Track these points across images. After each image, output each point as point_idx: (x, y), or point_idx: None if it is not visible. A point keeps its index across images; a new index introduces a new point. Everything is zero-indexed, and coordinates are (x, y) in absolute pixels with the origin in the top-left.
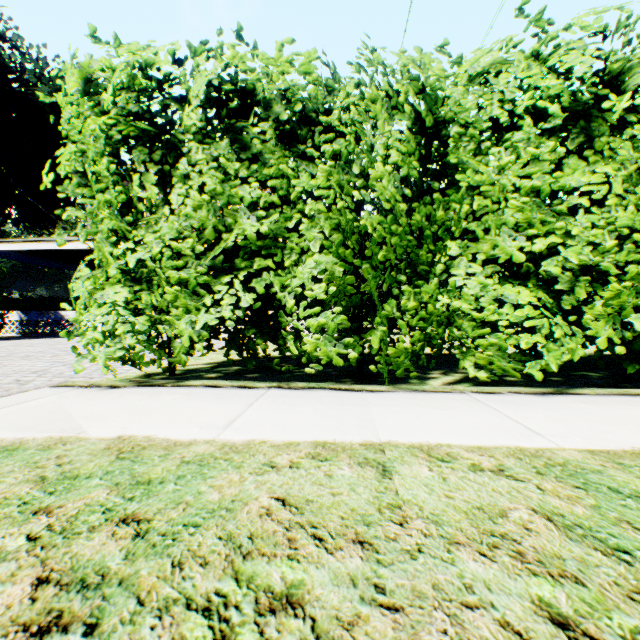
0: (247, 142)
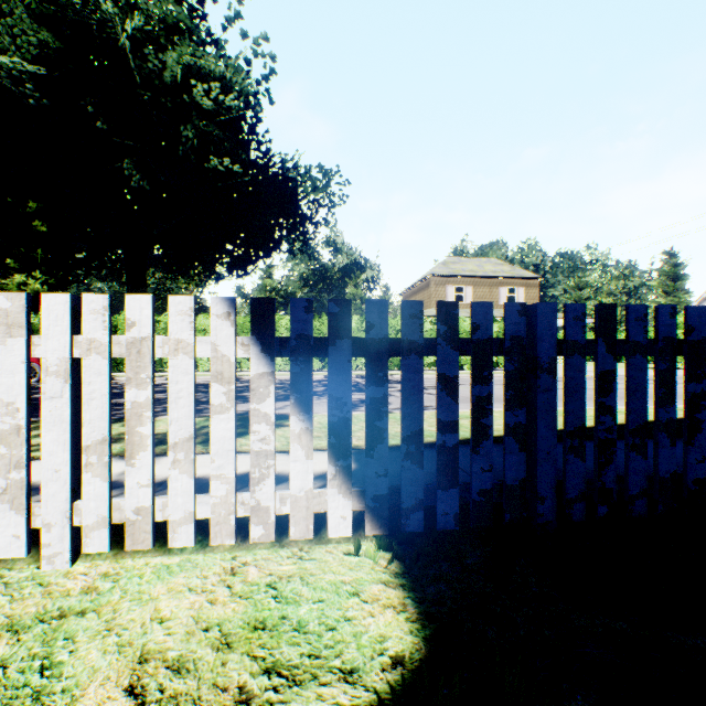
0: None
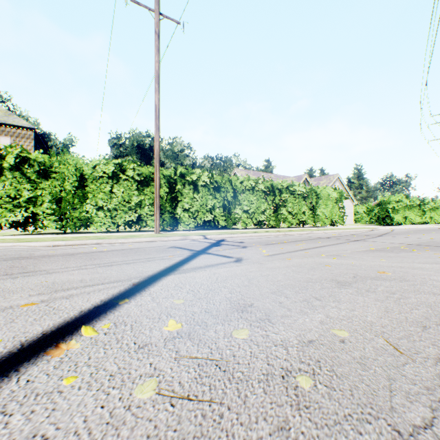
0: (25, 173)
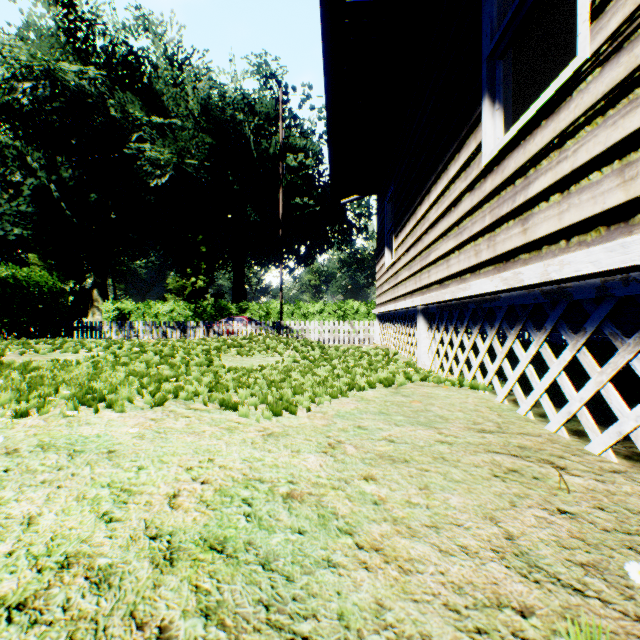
0: None
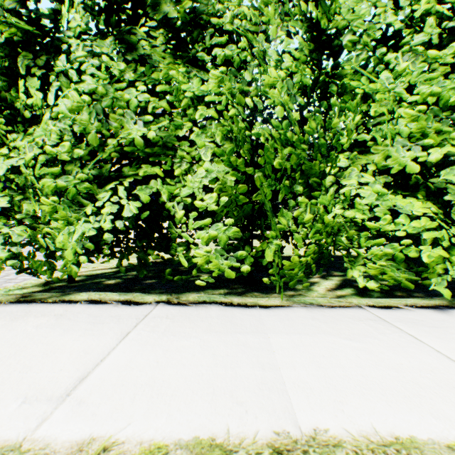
0: (134, 44)
